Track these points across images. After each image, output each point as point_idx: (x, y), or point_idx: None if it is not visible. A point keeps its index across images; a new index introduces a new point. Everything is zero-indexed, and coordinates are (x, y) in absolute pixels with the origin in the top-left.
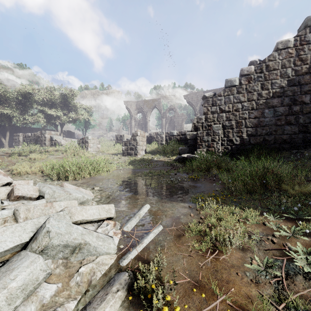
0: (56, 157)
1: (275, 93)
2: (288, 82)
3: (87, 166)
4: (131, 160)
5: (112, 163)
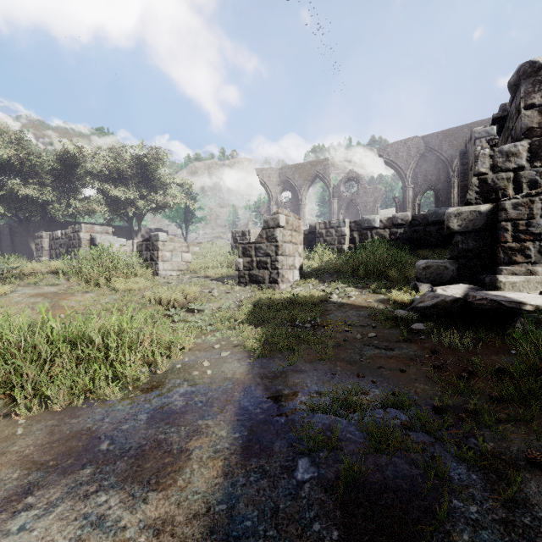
0: (35, 292)
1: None
2: None
3: (45, 354)
4: (259, 299)
5: (201, 308)
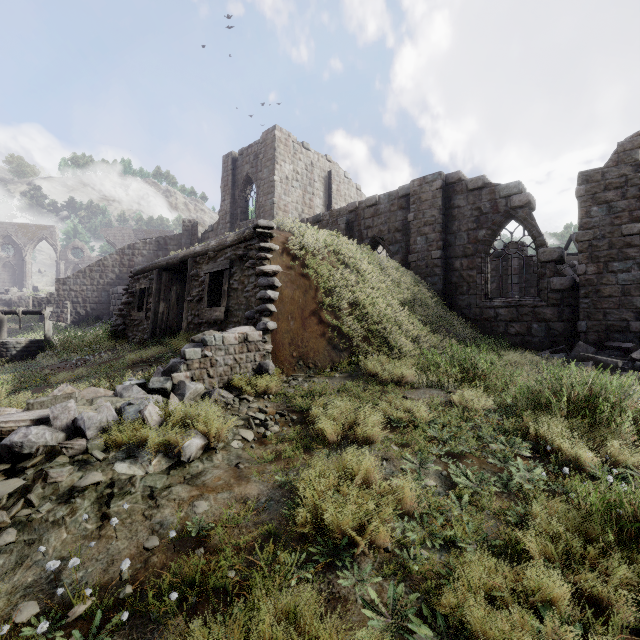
0: None
1: (109, 283)
2: (116, 277)
3: None
4: None
5: None
